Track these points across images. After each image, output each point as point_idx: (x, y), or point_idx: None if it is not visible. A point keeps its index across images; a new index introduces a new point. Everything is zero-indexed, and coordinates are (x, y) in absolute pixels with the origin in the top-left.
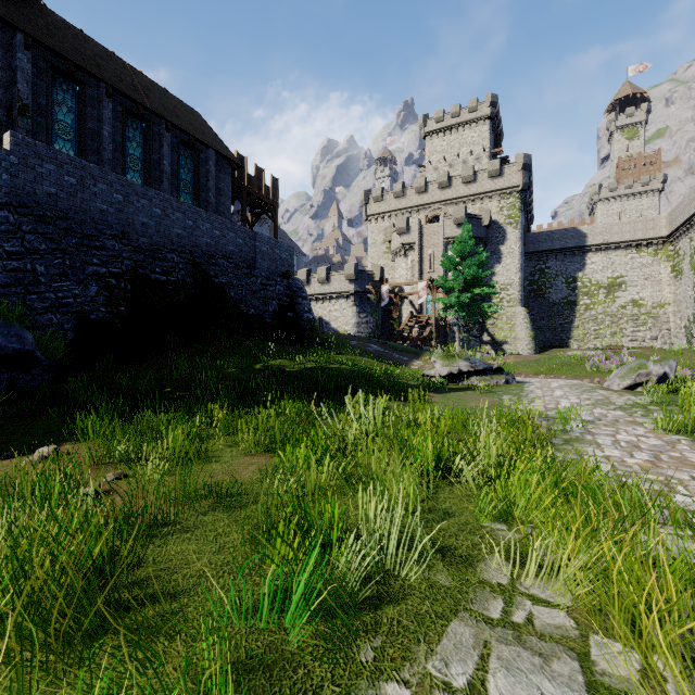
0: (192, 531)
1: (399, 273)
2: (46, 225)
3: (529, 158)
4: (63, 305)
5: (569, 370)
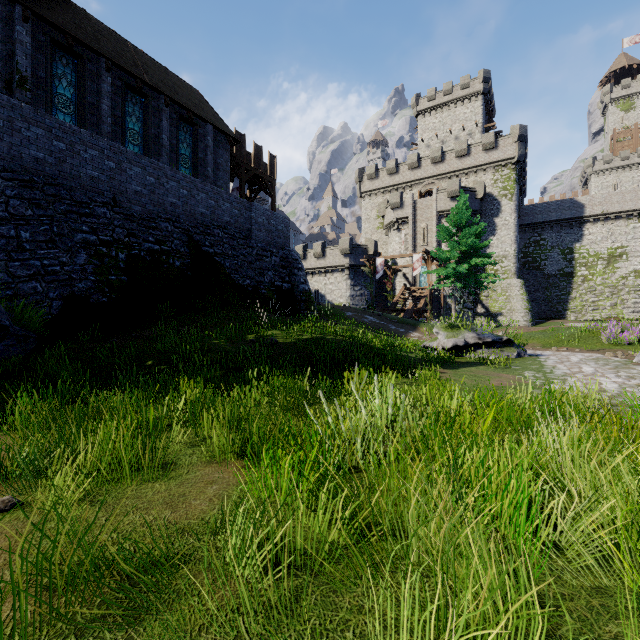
0: None
1: (392, 247)
2: (32, 190)
3: (525, 129)
4: (49, 273)
5: (581, 343)
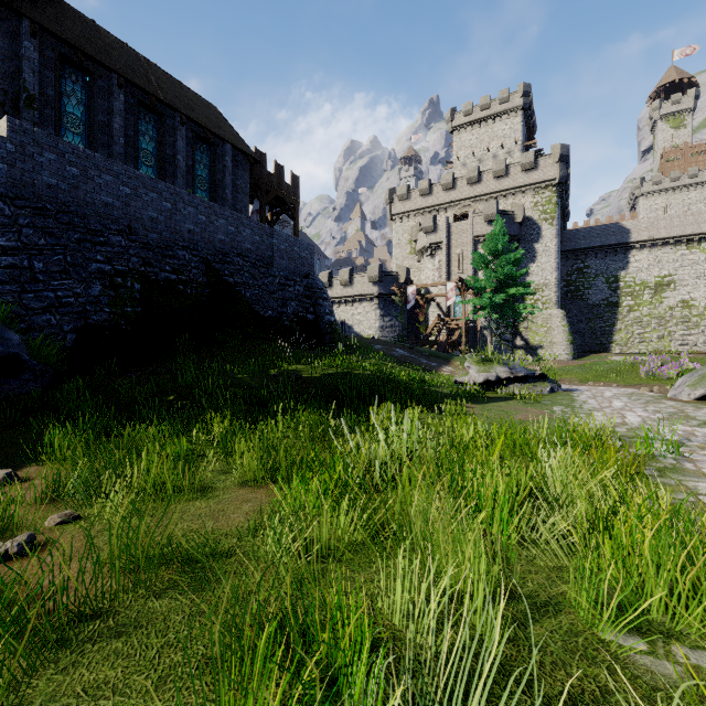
0: (128, 634)
1: (425, 274)
2: (45, 218)
3: (566, 148)
4: (63, 305)
5: (620, 377)
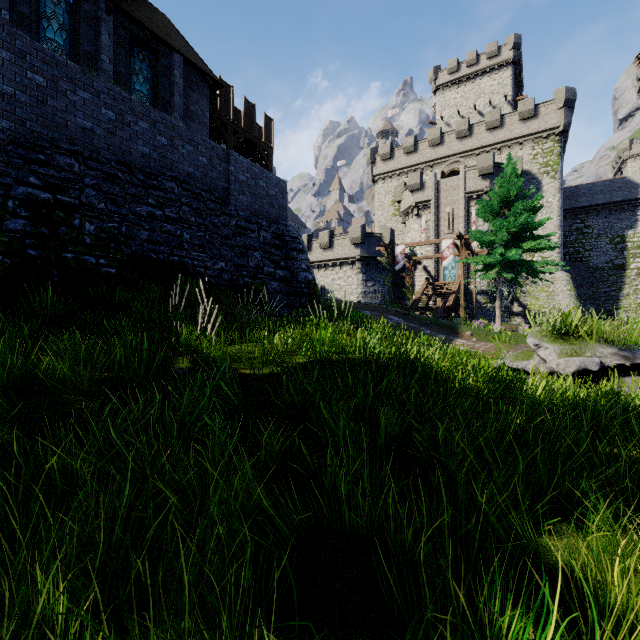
0: None
1: (410, 236)
2: None
3: (572, 92)
4: None
5: None
